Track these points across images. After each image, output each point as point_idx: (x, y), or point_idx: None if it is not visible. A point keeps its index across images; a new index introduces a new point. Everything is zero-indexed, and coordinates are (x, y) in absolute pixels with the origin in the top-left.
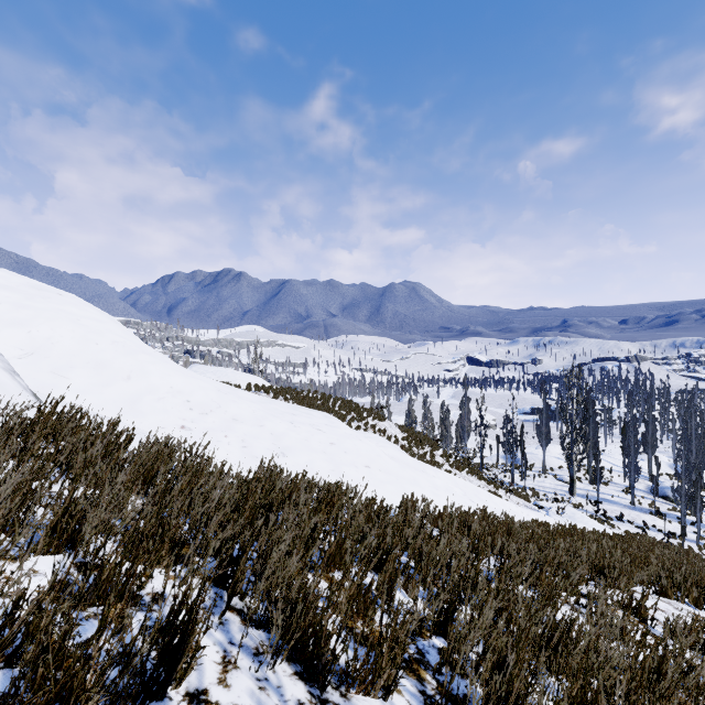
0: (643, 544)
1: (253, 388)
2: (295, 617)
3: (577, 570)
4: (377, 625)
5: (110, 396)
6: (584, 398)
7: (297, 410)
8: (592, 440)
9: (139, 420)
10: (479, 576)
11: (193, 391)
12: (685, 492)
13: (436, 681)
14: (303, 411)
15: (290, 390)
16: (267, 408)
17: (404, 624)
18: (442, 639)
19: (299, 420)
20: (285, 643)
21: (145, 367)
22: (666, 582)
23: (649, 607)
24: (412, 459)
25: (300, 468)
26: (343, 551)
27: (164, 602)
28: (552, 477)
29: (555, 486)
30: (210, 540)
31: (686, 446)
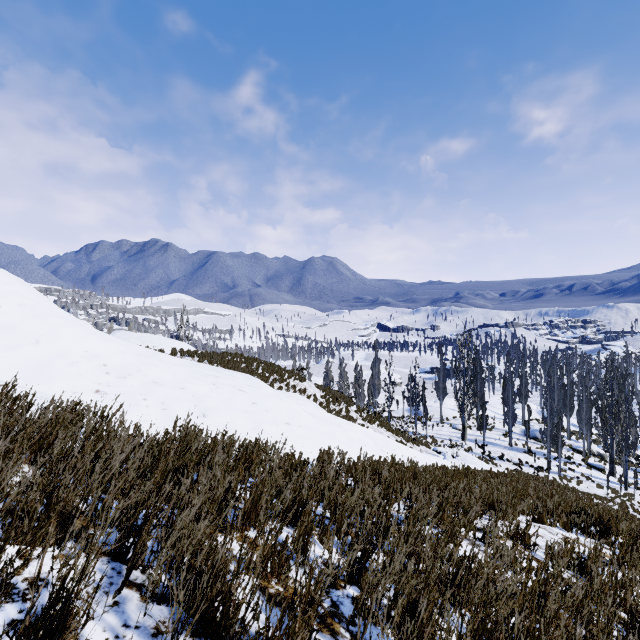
0: (521, 479)
1: (179, 353)
2: (200, 589)
3: (474, 507)
4: (292, 581)
5: (14, 360)
6: (473, 357)
7: (221, 372)
8: (479, 393)
9: (47, 385)
10: (390, 522)
11: (110, 355)
12: (550, 433)
13: (350, 633)
14: (226, 373)
15: (215, 354)
16: (189, 370)
17: (318, 580)
18: (355, 587)
19: (221, 381)
20: (191, 616)
21: (57, 331)
22: (542, 510)
23: (531, 535)
24: (329, 415)
25: (221, 428)
26: (259, 508)
27: (45, 587)
28: (448, 426)
29: (450, 433)
30: (111, 509)
31: (551, 396)
